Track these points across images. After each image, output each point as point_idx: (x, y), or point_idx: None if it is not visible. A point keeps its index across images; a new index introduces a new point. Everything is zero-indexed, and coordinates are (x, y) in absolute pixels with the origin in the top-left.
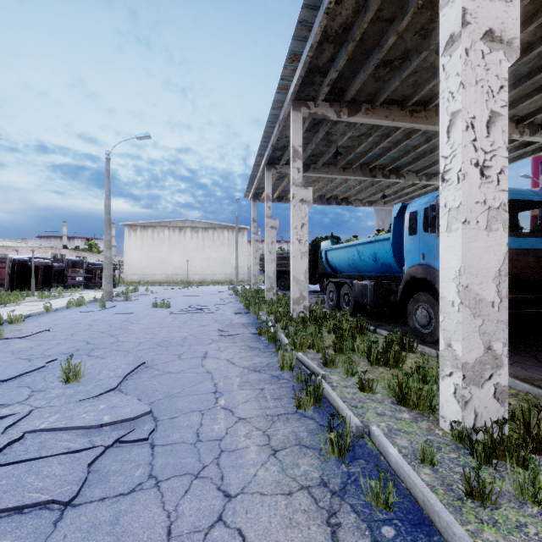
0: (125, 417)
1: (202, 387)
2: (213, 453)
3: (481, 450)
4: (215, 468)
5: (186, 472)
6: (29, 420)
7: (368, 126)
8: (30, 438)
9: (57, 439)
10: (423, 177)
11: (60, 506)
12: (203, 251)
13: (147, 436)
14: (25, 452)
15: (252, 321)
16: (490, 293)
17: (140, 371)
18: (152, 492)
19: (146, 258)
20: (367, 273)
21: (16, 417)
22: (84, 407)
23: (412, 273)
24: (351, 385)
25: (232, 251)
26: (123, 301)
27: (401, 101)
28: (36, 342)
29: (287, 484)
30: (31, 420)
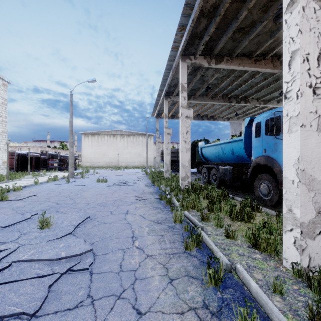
0: (75, 253)
1: (125, 233)
2: (130, 280)
3: (316, 285)
4: (131, 292)
5: (112, 293)
6: (16, 253)
7: (228, 71)
8: (14, 266)
9: (31, 267)
10: (261, 102)
11: (28, 317)
12: (127, 148)
13: (88, 267)
14: (10, 276)
15: (156, 191)
16: (320, 175)
17: (86, 222)
18: (88, 308)
19: (94, 153)
20: (227, 162)
21: (8, 251)
22: (50, 245)
23: (257, 161)
24: (220, 234)
25: (144, 149)
26: (80, 178)
27: (249, 54)
28: (27, 202)
29: (180, 306)
30: (17, 253)
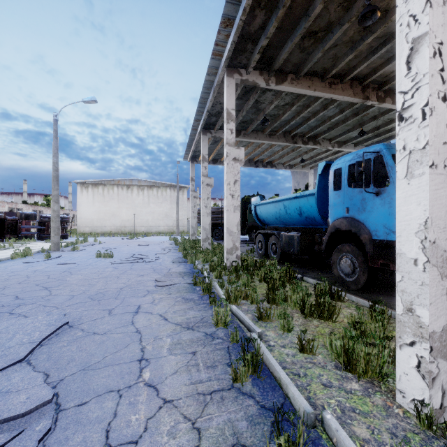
0: (13, 412)
1: (127, 353)
2: None
3: None
4: None
5: None
6: None
7: (292, 96)
8: None
9: None
10: (335, 144)
11: None
12: (148, 206)
13: (36, 444)
14: None
15: (189, 270)
16: None
17: (61, 332)
18: None
19: (96, 212)
20: (292, 226)
21: None
22: None
23: (336, 225)
24: (289, 344)
25: (174, 207)
26: (70, 251)
27: (322, 73)
28: None
29: None
30: None
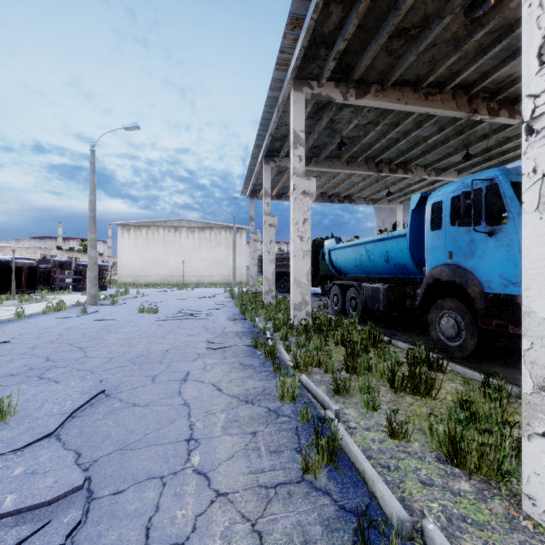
0: (38, 499)
1: (173, 430)
2: None
3: None
4: None
5: None
6: None
7: (377, 113)
8: None
9: None
10: (431, 172)
11: None
12: (200, 251)
13: (63, 541)
14: None
15: (248, 329)
16: None
17: (96, 402)
18: None
19: (139, 259)
20: (377, 275)
21: None
22: None
23: (435, 274)
24: (375, 426)
25: (230, 252)
26: (108, 305)
27: (415, 82)
28: None
29: None
30: None
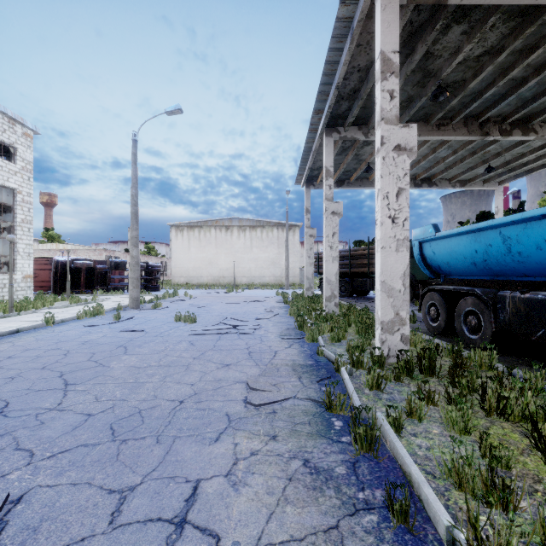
0: None
1: None
2: None
3: None
4: None
5: None
6: None
7: (504, 30)
8: None
9: None
10: None
11: None
12: (251, 251)
13: None
14: None
15: (309, 357)
16: None
17: None
18: None
19: (192, 260)
20: (519, 278)
21: None
22: None
23: None
24: None
25: (282, 251)
26: (149, 309)
27: None
28: None
29: None
30: None
